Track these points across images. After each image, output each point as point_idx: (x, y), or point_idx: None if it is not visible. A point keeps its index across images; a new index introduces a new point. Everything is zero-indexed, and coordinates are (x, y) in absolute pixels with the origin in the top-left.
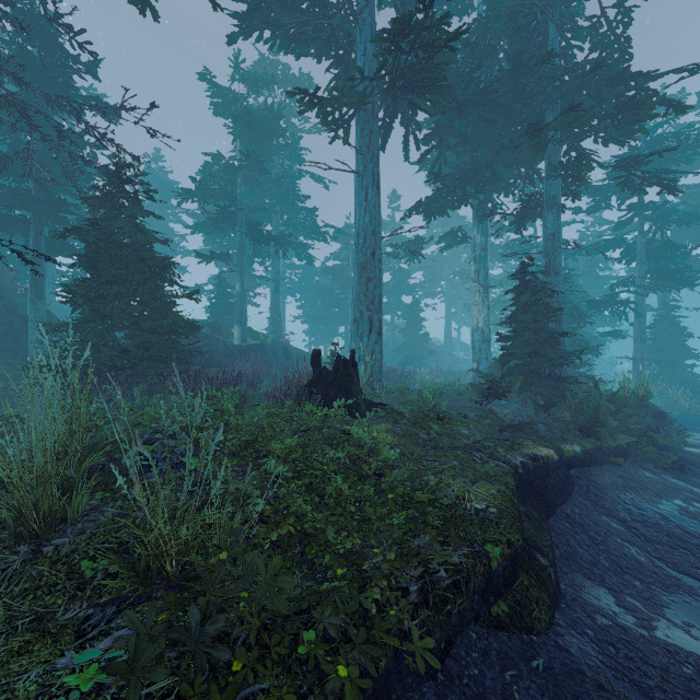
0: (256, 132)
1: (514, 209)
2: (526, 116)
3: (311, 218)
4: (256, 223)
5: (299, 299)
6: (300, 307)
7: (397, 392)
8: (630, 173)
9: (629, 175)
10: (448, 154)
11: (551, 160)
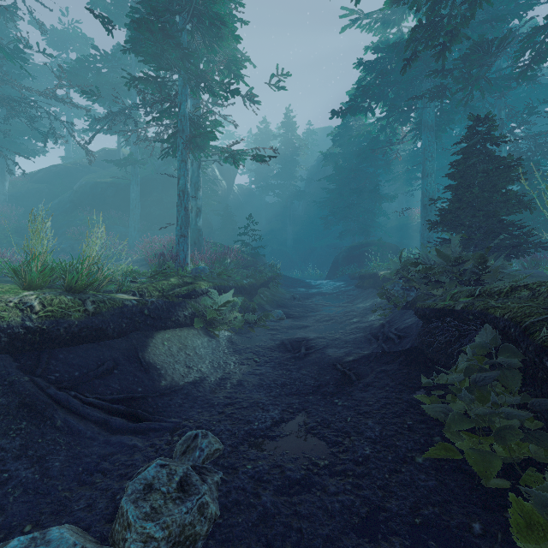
0: None
1: None
2: None
3: None
4: None
5: None
6: None
7: None
8: None
9: None
10: None
11: None
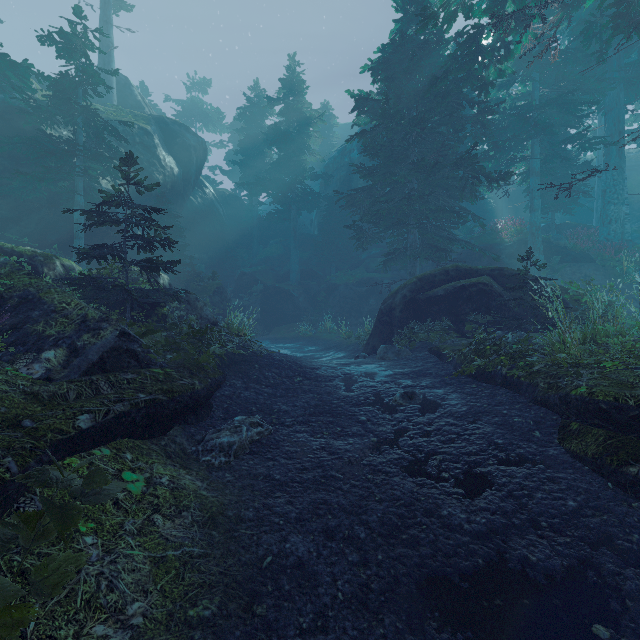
0: None
1: None
2: None
3: None
4: None
5: None
6: None
7: None
8: None
9: None
10: None
11: None
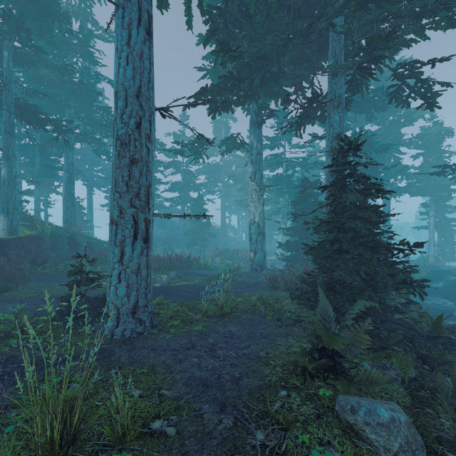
0: (25, 1)
1: (309, 98)
2: (318, 2)
3: (107, 117)
4: (31, 106)
5: (106, 190)
6: (107, 197)
7: (177, 312)
8: (403, 82)
9: (401, 85)
10: (229, 66)
11: (337, 58)
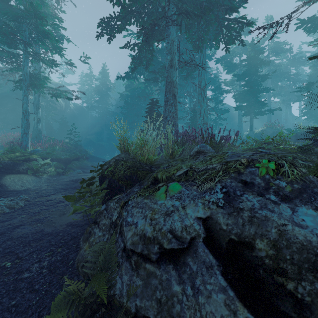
0: None
1: None
2: None
3: None
4: None
5: None
6: None
7: None
8: None
9: None
10: None
11: None
